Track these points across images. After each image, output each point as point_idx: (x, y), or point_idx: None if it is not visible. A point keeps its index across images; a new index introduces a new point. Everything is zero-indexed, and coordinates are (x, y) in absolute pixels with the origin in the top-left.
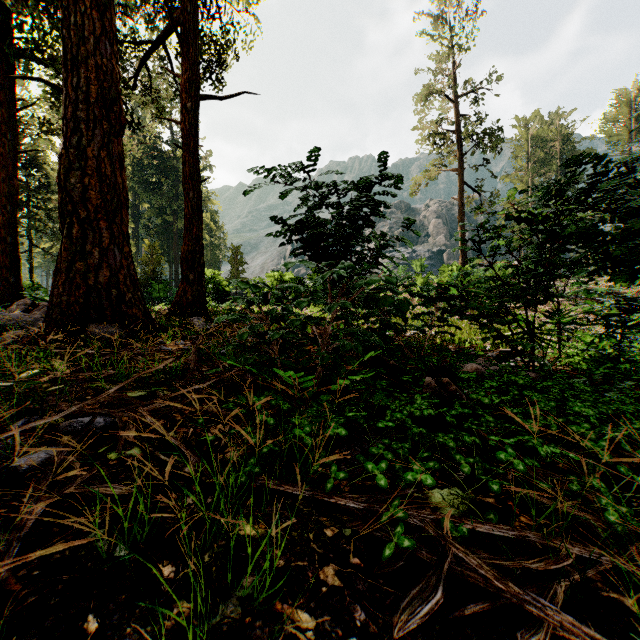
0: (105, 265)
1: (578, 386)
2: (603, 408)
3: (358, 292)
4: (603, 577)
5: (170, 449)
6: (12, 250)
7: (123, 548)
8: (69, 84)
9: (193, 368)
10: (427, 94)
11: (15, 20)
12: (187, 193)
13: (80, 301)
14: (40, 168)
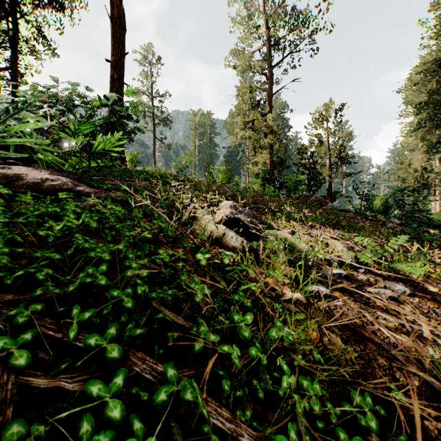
0: None
1: None
2: None
3: None
4: None
5: None
6: None
7: None
8: None
9: None
10: (136, 92)
11: None
12: None
13: None
14: None
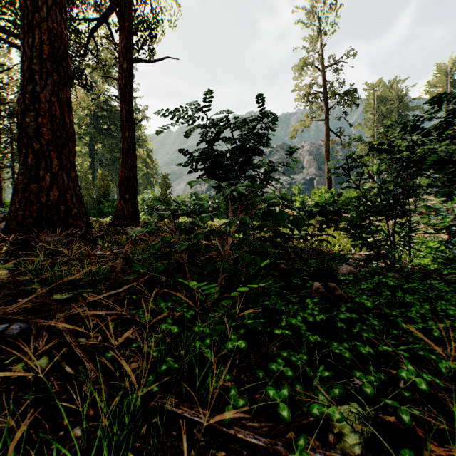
0: (55, 187)
1: (438, 286)
2: None
3: (256, 208)
4: None
5: (77, 358)
6: None
7: None
8: (26, 43)
9: (119, 271)
10: (303, 65)
11: None
12: (124, 133)
13: (34, 215)
14: None
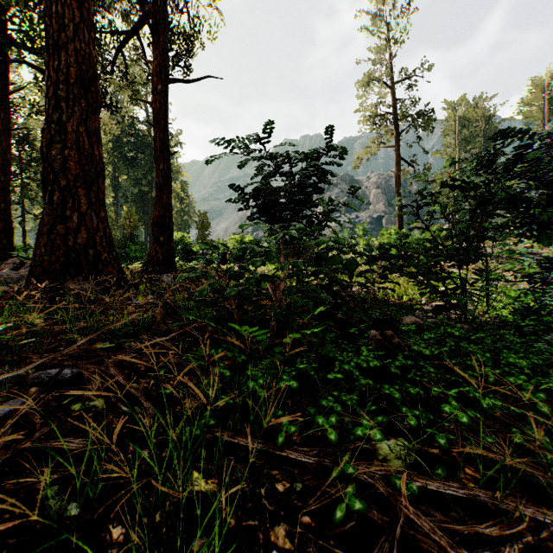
0: (83, 228)
1: (508, 337)
2: (534, 359)
3: (309, 252)
4: (552, 534)
5: (132, 400)
6: (5, 215)
7: (75, 506)
8: (51, 66)
9: (159, 321)
10: (368, 80)
11: (6, 12)
12: (158, 165)
13: (60, 260)
14: (32, 144)
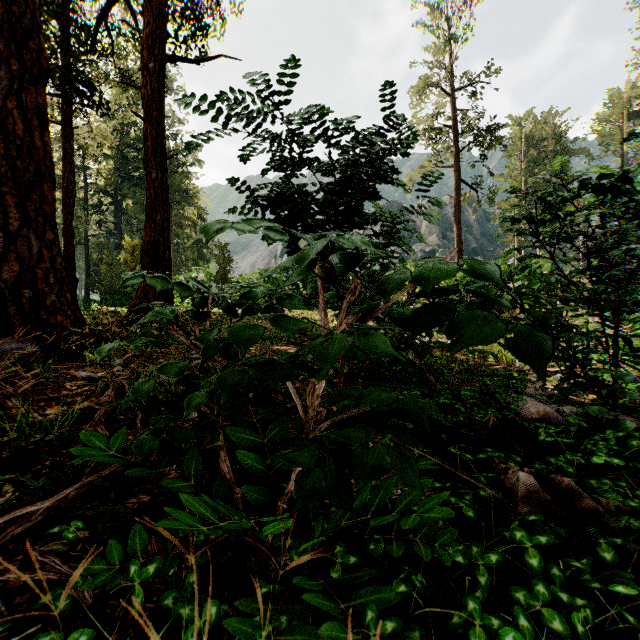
0: (14, 256)
1: None
2: None
3: (392, 300)
4: None
5: None
6: None
7: None
8: None
9: (100, 418)
10: (422, 87)
11: None
12: (148, 173)
13: None
14: None
